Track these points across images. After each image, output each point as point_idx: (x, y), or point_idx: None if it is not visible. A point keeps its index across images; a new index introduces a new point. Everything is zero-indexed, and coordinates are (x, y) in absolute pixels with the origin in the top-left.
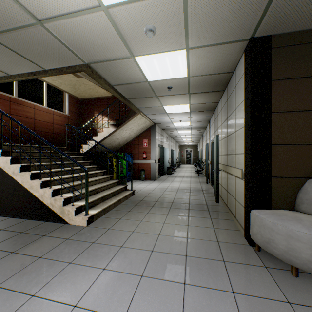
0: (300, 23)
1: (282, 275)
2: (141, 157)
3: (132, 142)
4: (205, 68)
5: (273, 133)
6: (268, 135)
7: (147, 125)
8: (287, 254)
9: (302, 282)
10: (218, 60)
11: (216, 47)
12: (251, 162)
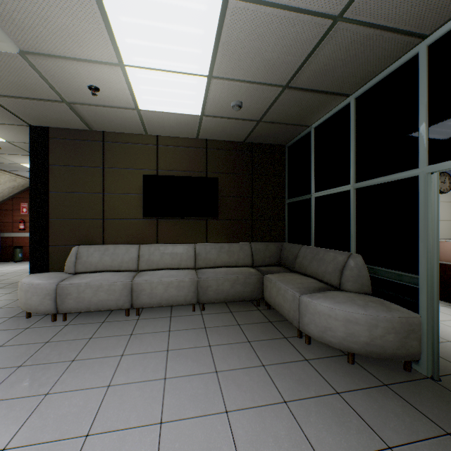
0: (61, 124)
1: (17, 319)
2: (17, 228)
3: (1, 206)
4: (19, 138)
5: (51, 209)
6: (45, 210)
7: (22, 183)
8: (20, 302)
9: (26, 320)
10: (23, 134)
11: (1, 125)
12: (31, 233)
